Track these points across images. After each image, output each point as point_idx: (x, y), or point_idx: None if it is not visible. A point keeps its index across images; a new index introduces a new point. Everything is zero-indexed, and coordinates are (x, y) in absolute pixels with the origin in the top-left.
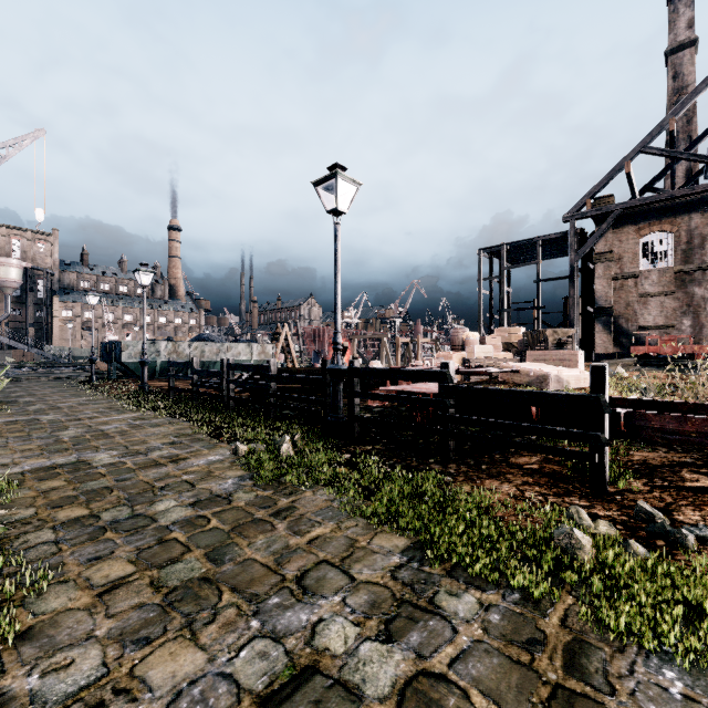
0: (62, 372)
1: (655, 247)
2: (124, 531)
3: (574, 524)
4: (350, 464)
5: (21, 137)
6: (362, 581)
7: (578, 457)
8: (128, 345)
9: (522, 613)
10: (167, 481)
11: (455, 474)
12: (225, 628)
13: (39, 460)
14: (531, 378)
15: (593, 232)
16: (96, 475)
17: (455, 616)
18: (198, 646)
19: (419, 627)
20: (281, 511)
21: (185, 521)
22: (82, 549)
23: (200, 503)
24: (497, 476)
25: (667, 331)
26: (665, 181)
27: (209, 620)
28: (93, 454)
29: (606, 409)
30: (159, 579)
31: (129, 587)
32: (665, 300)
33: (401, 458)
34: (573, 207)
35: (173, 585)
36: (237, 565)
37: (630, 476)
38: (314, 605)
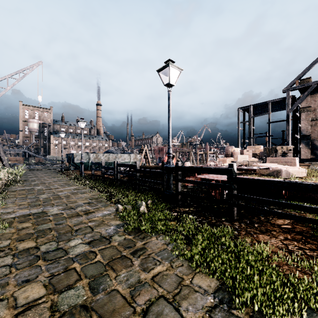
0: (52, 166)
1: None
2: (48, 260)
3: None
4: (176, 219)
5: (32, 65)
6: None
7: None
8: (77, 155)
9: None
10: (80, 226)
11: (239, 229)
12: None
13: (25, 210)
14: (270, 171)
15: (298, 97)
16: (47, 220)
17: None
18: None
19: None
20: (137, 251)
21: (83, 255)
22: (22, 272)
23: (94, 242)
24: (266, 232)
25: None
26: None
27: None
28: (50, 208)
29: None
30: (57, 303)
31: (37, 310)
32: None
33: (205, 217)
34: (288, 84)
35: (63, 310)
36: (106, 295)
37: None
38: None
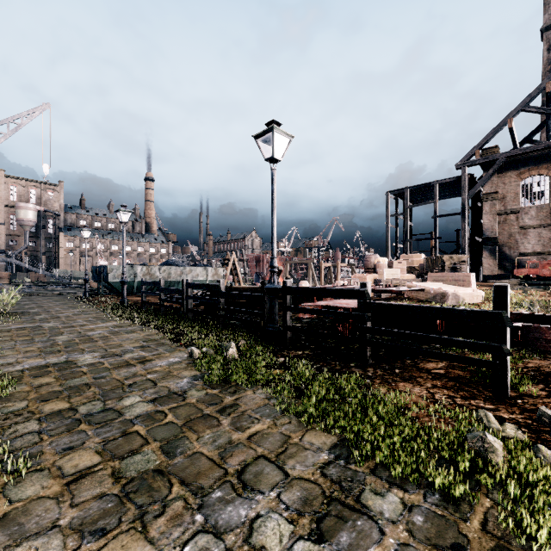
0: (65, 289)
1: (533, 188)
2: (95, 423)
3: (483, 427)
4: (284, 366)
5: (32, 110)
6: (295, 477)
7: (481, 365)
8: (113, 269)
9: (444, 515)
10: (135, 379)
11: (373, 376)
12: (172, 522)
13: (36, 360)
14: (432, 295)
15: (481, 177)
16: (79, 373)
17: (381, 516)
18: (147, 539)
19: (348, 527)
20: (226, 408)
21: (146, 415)
22: (59, 439)
23: (160, 400)
24: (409, 379)
25: (544, 256)
26: (541, 135)
27: (159, 512)
28: (79, 355)
29: (508, 324)
30: (120, 469)
31: (94, 477)
32: (542, 231)
33: (326, 362)
34: (464, 156)
35: (130, 476)
36: (186, 458)
37: (528, 382)
38: (252, 500)
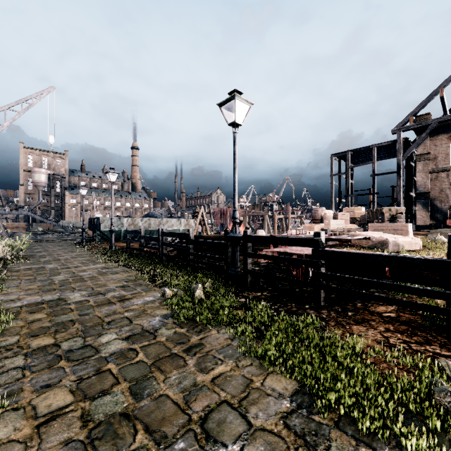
0: (68, 236)
1: None
2: (74, 360)
3: (446, 377)
4: (245, 307)
5: (40, 92)
6: (258, 427)
7: (435, 311)
8: (104, 220)
9: None
10: (113, 317)
11: (327, 319)
12: None
13: (34, 297)
14: (374, 243)
15: (414, 140)
16: (68, 310)
17: None
18: None
19: None
20: (192, 347)
21: (119, 353)
22: (39, 376)
23: (133, 337)
24: (362, 322)
25: None
26: None
27: None
28: (70, 293)
29: None
30: (89, 411)
31: (64, 419)
32: None
33: (283, 303)
34: (400, 123)
35: (98, 420)
36: (152, 401)
37: None
38: None
